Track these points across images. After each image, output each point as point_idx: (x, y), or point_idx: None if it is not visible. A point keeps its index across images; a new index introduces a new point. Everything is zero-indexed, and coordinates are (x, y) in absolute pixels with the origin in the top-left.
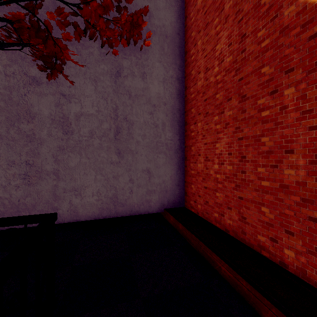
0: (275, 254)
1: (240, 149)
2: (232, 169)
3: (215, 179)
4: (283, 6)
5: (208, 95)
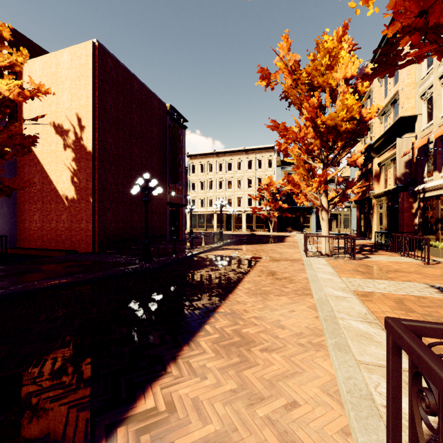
0: (51, 246)
1: (43, 219)
2: (40, 225)
3: (34, 229)
4: (52, 184)
5: (31, 195)
